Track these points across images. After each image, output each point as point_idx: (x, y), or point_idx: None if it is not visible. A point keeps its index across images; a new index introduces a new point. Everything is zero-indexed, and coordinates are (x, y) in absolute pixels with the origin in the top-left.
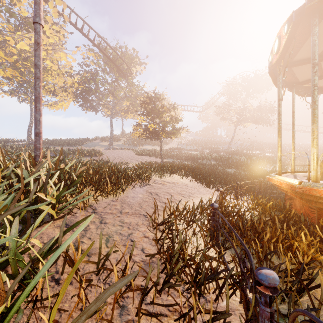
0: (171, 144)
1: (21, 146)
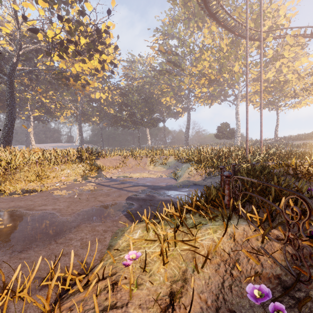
0: None
1: (268, 143)
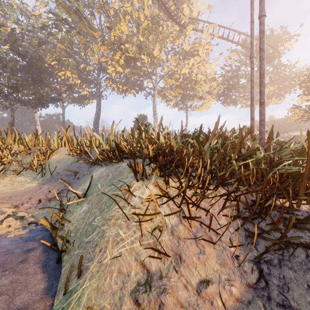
0: None
1: None
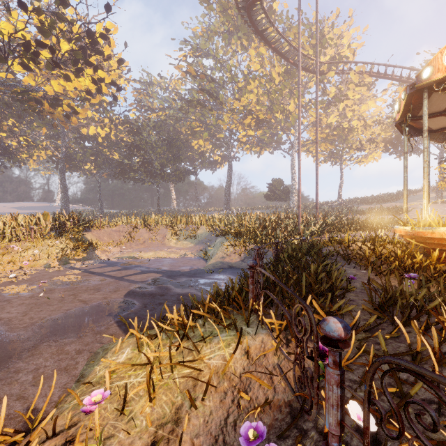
0: None
1: (330, 207)
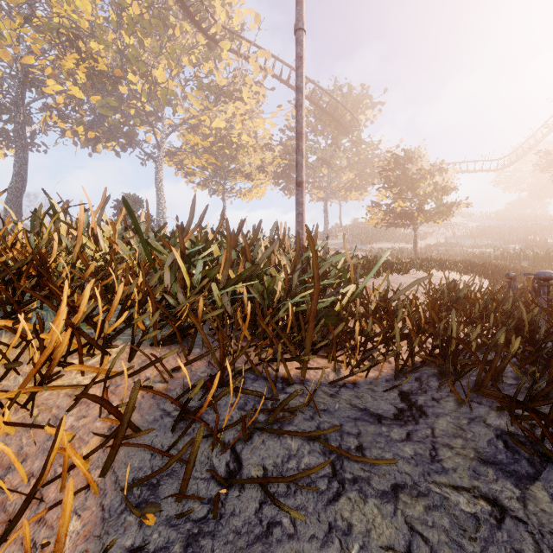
0: (432, 238)
1: None
